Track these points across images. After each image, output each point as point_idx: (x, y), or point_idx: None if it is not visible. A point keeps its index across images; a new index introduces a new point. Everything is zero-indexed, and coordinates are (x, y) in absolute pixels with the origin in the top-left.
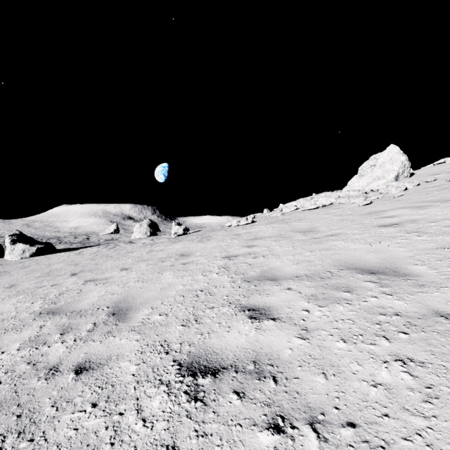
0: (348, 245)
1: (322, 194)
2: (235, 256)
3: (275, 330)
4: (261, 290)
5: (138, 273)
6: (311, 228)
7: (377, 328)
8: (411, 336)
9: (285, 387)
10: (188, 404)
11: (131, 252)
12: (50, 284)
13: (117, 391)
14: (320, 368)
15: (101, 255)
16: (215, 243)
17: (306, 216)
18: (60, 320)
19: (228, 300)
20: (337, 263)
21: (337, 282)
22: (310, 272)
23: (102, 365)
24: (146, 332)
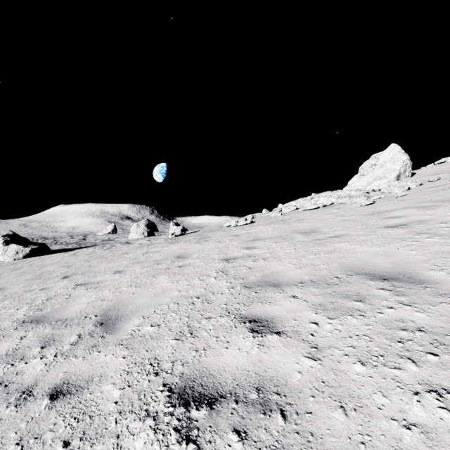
0: (354, 247)
1: (322, 194)
2: (234, 258)
3: (281, 348)
4: (263, 298)
5: (132, 277)
6: (312, 229)
7: (399, 346)
8: (442, 358)
9: (296, 425)
10: (178, 446)
11: (127, 253)
12: (40, 288)
13: (95, 425)
14: (338, 399)
15: (96, 256)
16: (213, 244)
17: (307, 216)
18: (43, 331)
19: (226, 309)
20: (344, 267)
21: (346, 289)
22: (315, 277)
23: (81, 388)
24: (135, 346)
